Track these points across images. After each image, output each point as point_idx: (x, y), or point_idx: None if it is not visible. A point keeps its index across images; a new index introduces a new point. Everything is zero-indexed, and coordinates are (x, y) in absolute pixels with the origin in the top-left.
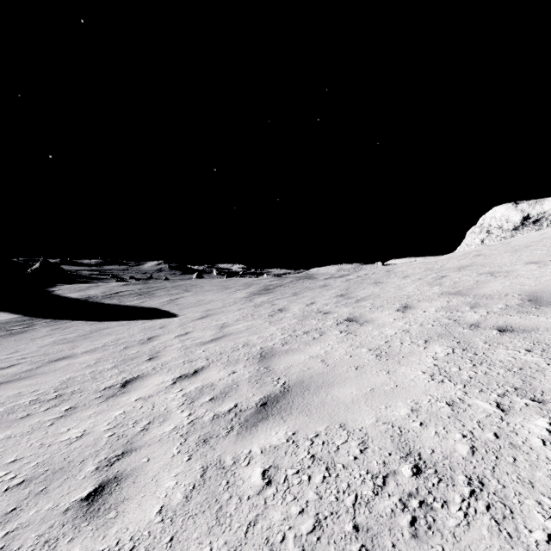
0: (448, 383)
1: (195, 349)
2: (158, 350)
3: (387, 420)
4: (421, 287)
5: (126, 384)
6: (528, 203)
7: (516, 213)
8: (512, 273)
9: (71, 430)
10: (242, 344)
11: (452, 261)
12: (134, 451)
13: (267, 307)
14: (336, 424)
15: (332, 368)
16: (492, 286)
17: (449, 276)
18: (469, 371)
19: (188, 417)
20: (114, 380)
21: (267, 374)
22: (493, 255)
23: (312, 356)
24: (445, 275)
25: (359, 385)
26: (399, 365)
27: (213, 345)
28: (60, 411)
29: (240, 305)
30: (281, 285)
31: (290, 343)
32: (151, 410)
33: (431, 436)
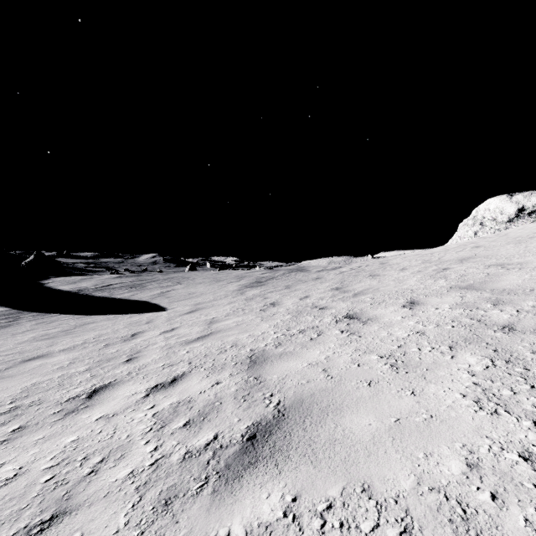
0: (507, 416)
1: (179, 349)
2: (139, 350)
3: (435, 483)
4: (424, 280)
5: (94, 394)
6: (523, 195)
7: (510, 204)
8: (527, 265)
9: (5, 465)
10: (230, 344)
11: (450, 253)
12: (68, 515)
13: (259, 301)
14: (356, 485)
15: (338, 381)
16: (508, 279)
17: (453, 269)
18: (530, 397)
19: (152, 454)
20: (82, 387)
21: (257, 387)
22: (494, 246)
23: (312, 364)
24: (447, 267)
25: (378, 411)
26: (426, 382)
27: (199, 345)
28: (5, 433)
29: (231, 298)
30: (273, 277)
31: (284, 345)
32: (111, 437)
33: (522, 529)
